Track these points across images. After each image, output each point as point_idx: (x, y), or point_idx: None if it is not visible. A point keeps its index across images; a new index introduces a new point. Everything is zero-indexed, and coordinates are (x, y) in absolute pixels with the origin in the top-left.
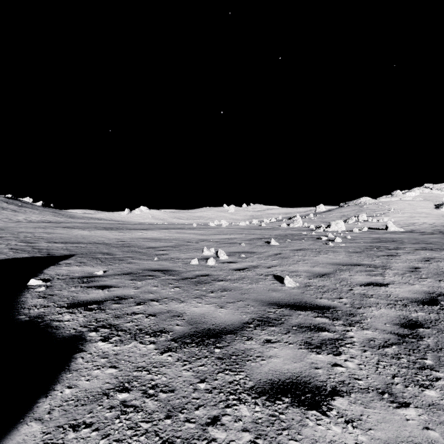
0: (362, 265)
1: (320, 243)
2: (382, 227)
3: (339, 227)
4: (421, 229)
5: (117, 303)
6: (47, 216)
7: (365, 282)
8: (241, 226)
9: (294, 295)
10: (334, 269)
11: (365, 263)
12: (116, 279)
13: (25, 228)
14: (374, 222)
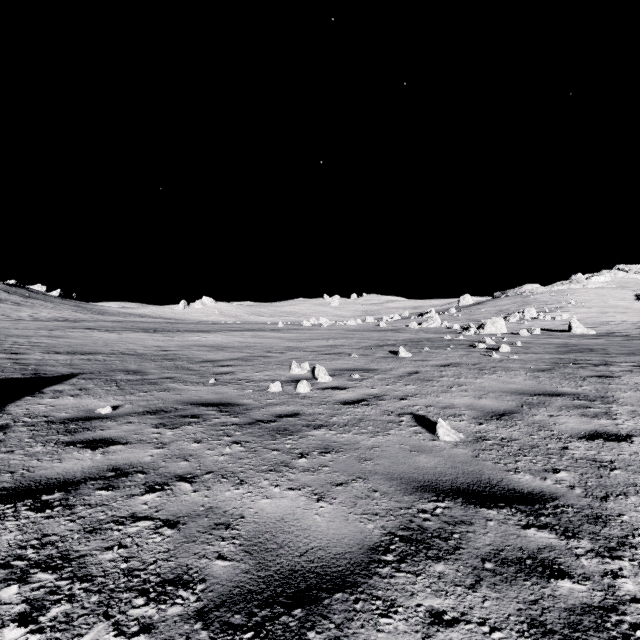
0: (564, 395)
1: (478, 354)
2: (561, 327)
3: (498, 328)
4: (622, 331)
5: (107, 487)
6: (64, 312)
7: (585, 430)
8: (349, 326)
9: (462, 462)
10: (518, 403)
11: (567, 391)
12: (131, 423)
13: (22, 330)
14: (549, 320)
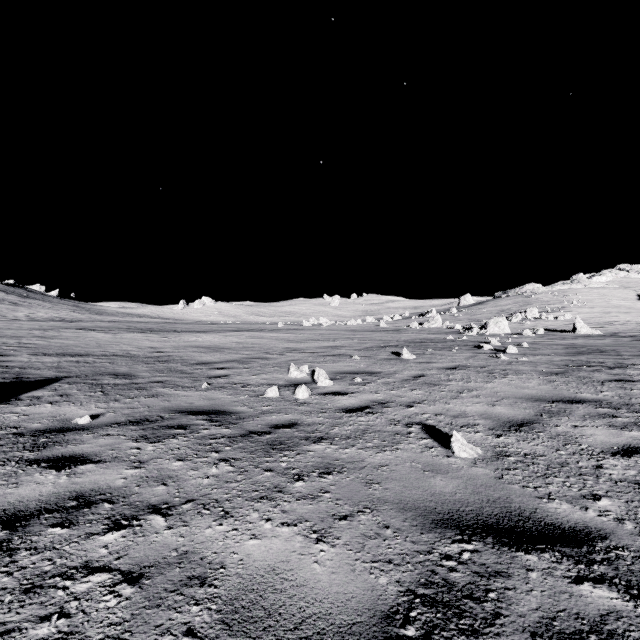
0: (584, 401)
1: (485, 356)
2: (565, 328)
3: (501, 329)
4: (627, 331)
5: (63, 523)
6: (62, 312)
7: (617, 444)
8: (349, 326)
9: (484, 486)
10: (536, 411)
11: (587, 397)
12: (109, 436)
13: (15, 330)
14: (551, 320)
